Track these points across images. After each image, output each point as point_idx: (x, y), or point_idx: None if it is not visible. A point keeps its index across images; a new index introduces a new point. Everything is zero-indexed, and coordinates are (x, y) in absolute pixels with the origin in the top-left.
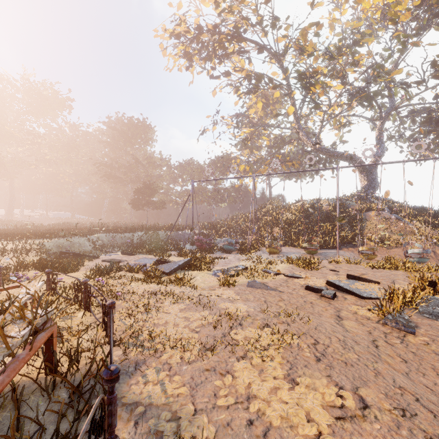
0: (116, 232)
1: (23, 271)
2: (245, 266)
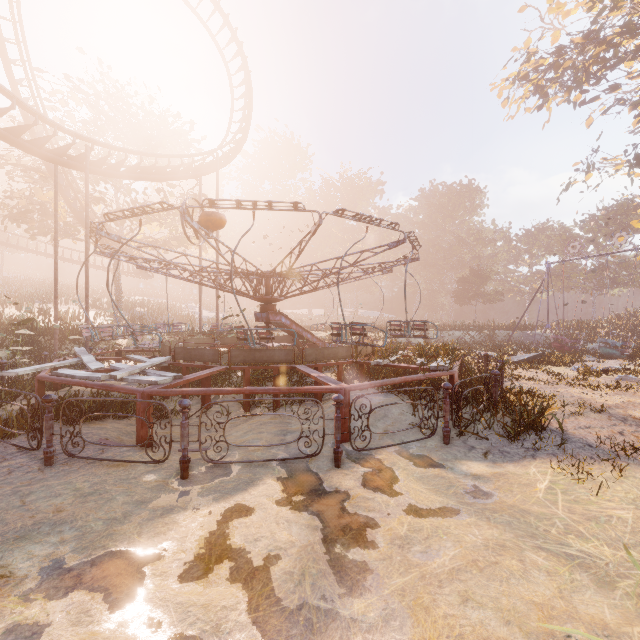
0: (443, 329)
1: None
2: (625, 367)
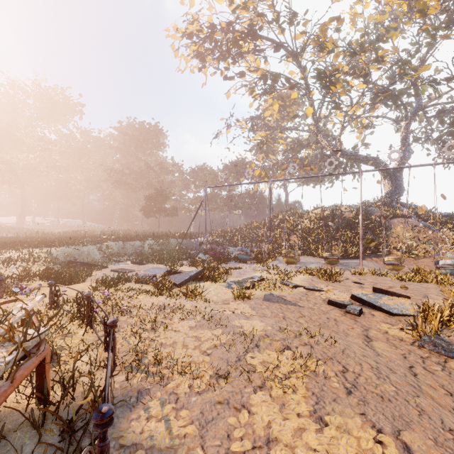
0: (126, 240)
1: (28, 281)
2: (261, 277)
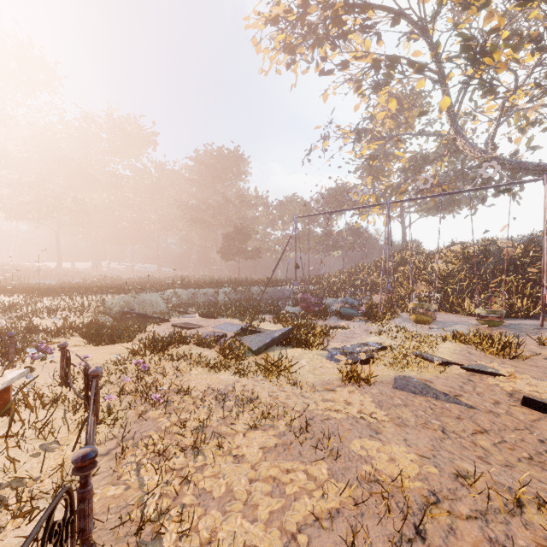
0: (198, 287)
1: (64, 337)
2: (382, 344)
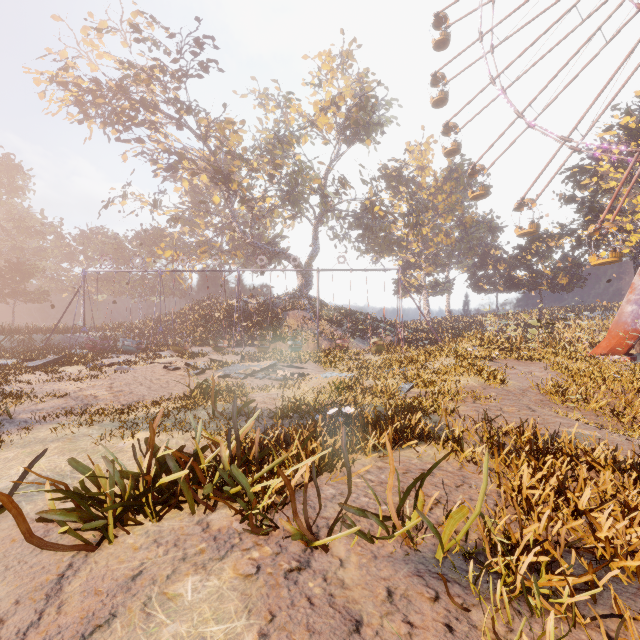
0: None
1: None
2: (129, 360)
